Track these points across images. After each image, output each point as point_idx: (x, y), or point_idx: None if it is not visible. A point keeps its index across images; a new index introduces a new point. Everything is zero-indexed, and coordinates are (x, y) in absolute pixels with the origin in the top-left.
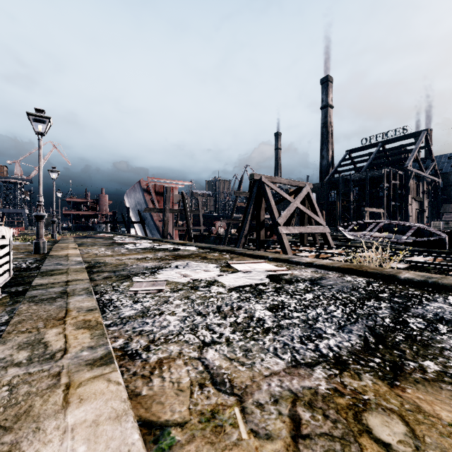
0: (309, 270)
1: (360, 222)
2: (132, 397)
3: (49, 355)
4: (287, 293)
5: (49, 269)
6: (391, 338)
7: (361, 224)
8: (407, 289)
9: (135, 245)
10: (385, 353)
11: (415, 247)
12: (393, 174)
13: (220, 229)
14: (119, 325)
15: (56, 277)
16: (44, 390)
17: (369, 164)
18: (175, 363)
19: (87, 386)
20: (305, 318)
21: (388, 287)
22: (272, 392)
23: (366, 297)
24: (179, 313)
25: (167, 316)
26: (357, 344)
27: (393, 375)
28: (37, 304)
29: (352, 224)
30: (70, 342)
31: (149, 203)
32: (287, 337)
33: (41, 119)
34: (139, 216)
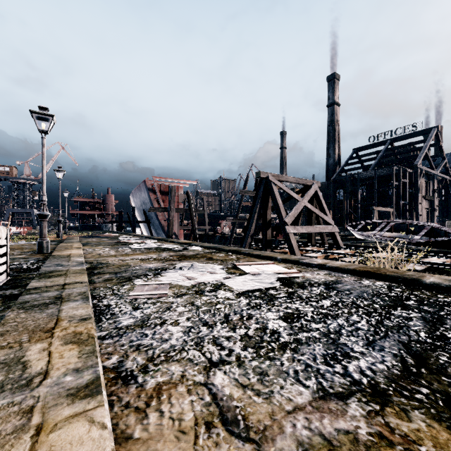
0: (322, 272)
1: (370, 221)
2: (121, 441)
3: (25, 381)
4: (302, 299)
5: (48, 270)
6: (434, 359)
7: (370, 224)
8: (435, 295)
9: (140, 245)
10: (431, 380)
11: (429, 247)
12: (402, 173)
13: (225, 228)
14: (115, 337)
15: (53, 280)
16: (7, 435)
17: (377, 162)
18: (176, 390)
19: (62, 430)
20: (326, 330)
21: (413, 293)
22: (299, 437)
23: (391, 305)
24: (183, 323)
25: (168, 327)
26: (393, 366)
27: (450, 413)
28: (26, 311)
29: (361, 224)
30: (54, 363)
31: (154, 202)
32: (309, 356)
33: (44, 116)
34: (144, 215)
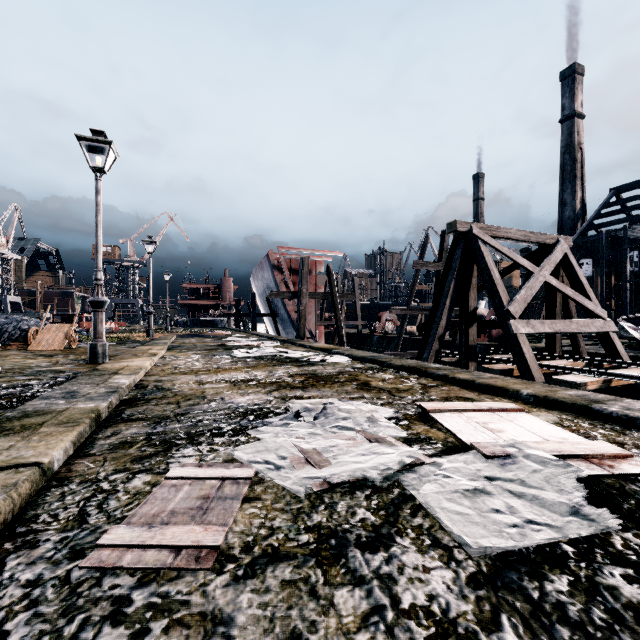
0: None
1: None
2: None
3: None
4: None
5: (27, 410)
6: None
7: None
8: None
9: (250, 350)
10: None
11: None
12: None
13: (388, 324)
14: None
15: None
16: None
17: None
18: None
19: None
20: None
21: None
22: None
23: None
24: None
25: None
26: None
27: None
28: None
29: None
30: None
31: (281, 285)
32: None
33: (100, 146)
34: (268, 305)
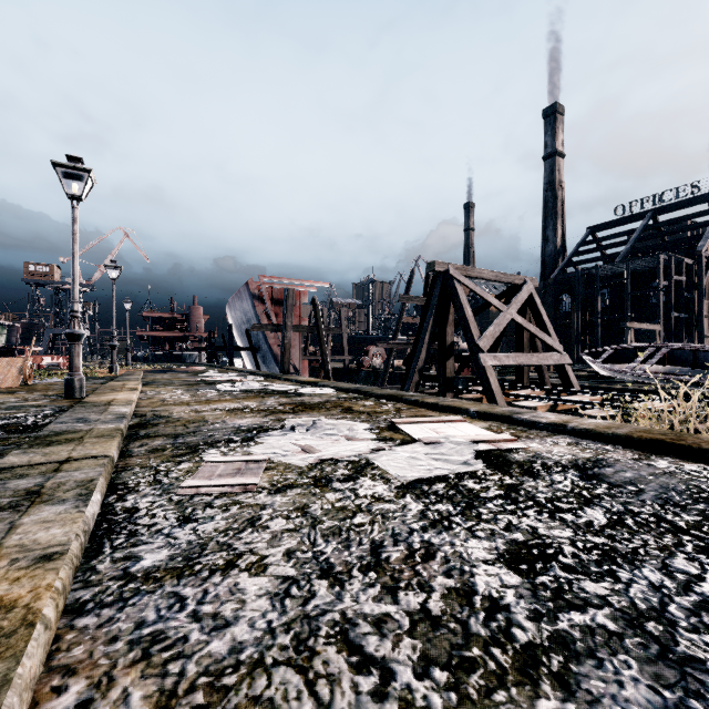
0: (561, 440)
1: (623, 346)
2: None
3: None
4: (538, 504)
5: (55, 430)
6: None
7: (625, 351)
8: None
9: (235, 385)
10: None
11: None
12: (674, 265)
13: (376, 359)
14: (108, 607)
15: (51, 450)
16: None
17: (630, 248)
18: None
19: None
20: (627, 605)
21: None
22: None
23: None
24: (275, 568)
25: (240, 577)
26: None
27: None
28: None
29: (607, 351)
30: None
31: (262, 316)
32: None
33: (77, 173)
34: (247, 338)
